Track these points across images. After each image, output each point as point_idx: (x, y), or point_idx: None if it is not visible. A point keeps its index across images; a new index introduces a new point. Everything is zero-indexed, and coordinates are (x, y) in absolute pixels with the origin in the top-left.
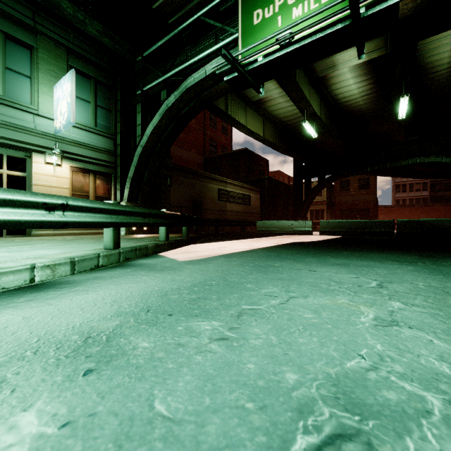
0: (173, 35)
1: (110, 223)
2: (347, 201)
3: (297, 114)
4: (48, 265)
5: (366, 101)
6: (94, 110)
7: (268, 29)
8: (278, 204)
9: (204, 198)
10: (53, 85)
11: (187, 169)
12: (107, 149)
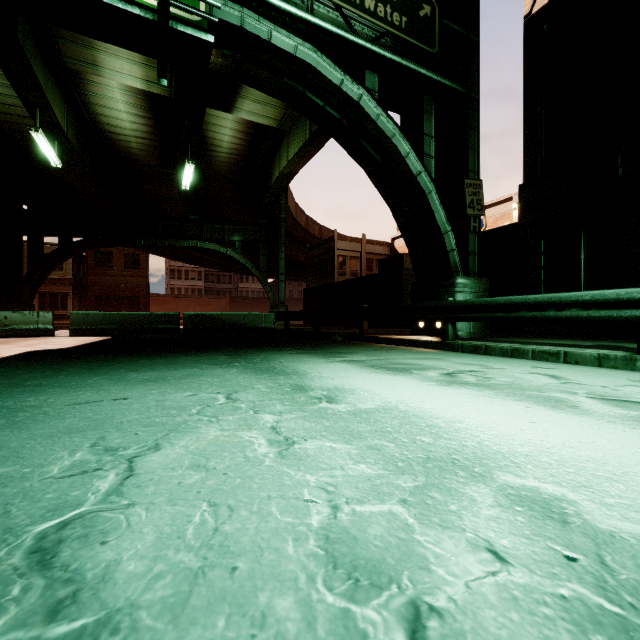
0: None
1: None
2: (107, 284)
3: (15, 108)
4: None
5: (142, 146)
6: None
7: None
8: None
9: None
10: None
11: None
12: None
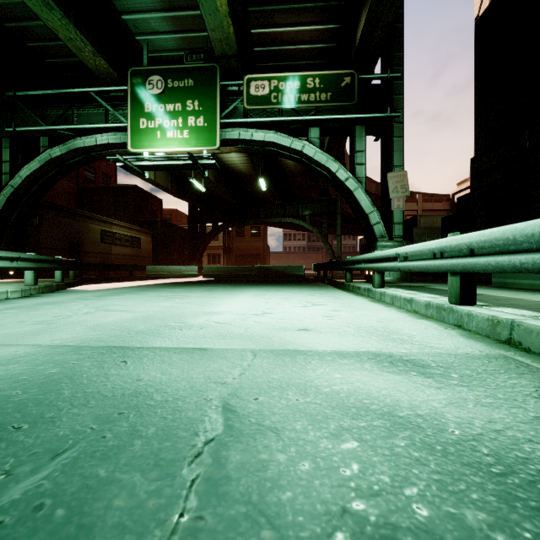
0: (59, 93)
1: (35, 268)
2: (242, 247)
3: None
4: (13, 291)
5: (246, 167)
6: None
7: (151, 136)
8: (173, 247)
9: (84, 240)
10: None
11: (62, 207)
12: None
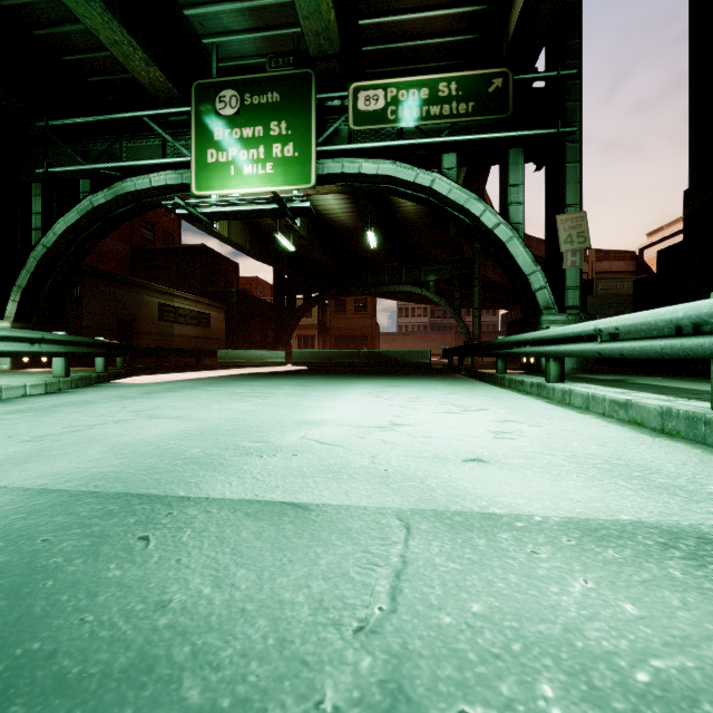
0: (103, 120)
1: (66, 353)
2: (343, 326)
3: None
4: (33, 385)
5: (349, 217)
6: None
7: (222, 172)
8: (252, 326)
9: (138, 316)
10: None
11: (110, 274)
12: None
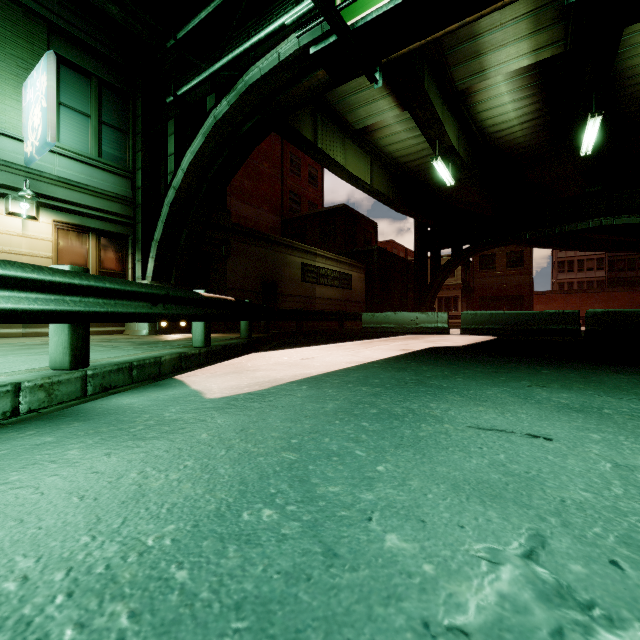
0: None
1: (57, 314)
2: (490, 285)
3: (422, 151)
4: None
5: (527, 131)
6: (97, 130)
7: None
8: (392, 287)
9: (281, 277)
10: (22, 83)
11: (254, 232)
12: (120, 194)
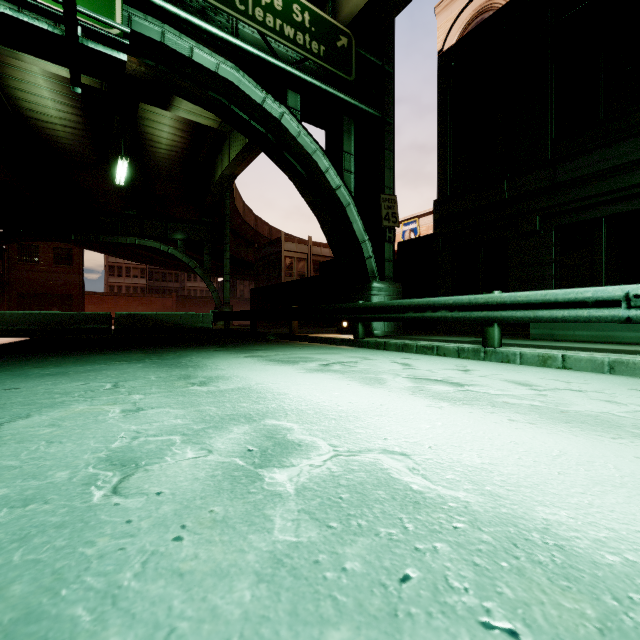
0: None
1: None
2: (33, 280)
3: None
4: None
5: (71, 136)
6: None
7: None
8: None
9: None
10: None
11: None
12: None
